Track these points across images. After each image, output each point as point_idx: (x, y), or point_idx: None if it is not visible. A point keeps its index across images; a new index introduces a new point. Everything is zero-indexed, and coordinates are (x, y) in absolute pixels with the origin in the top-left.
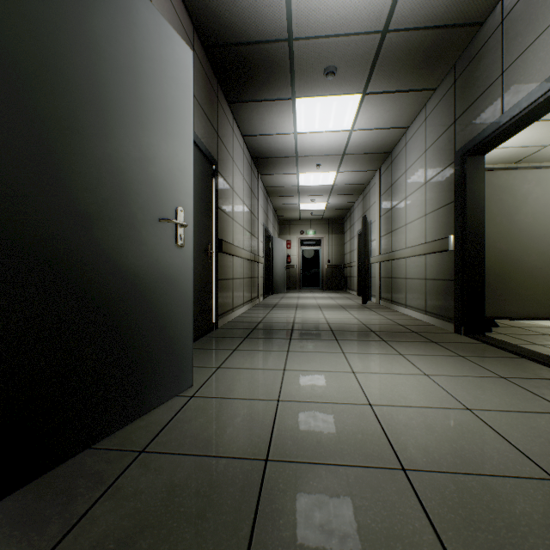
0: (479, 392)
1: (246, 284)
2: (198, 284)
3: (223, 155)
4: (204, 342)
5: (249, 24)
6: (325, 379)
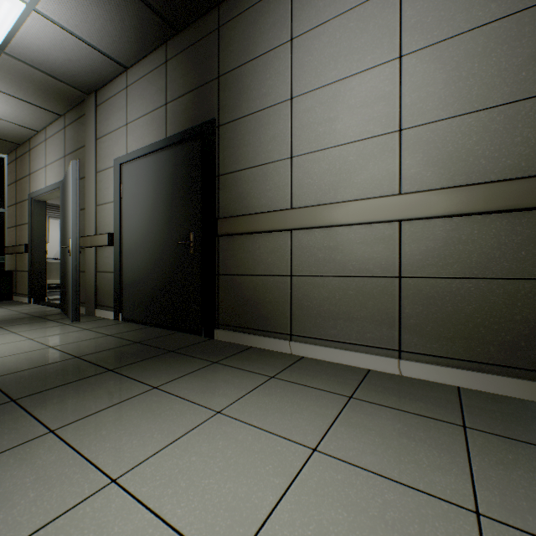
0: None
1: (443, 296)
2: (172, 276)
3: (239, 87)
4: (157, 330)
5: (115, 1)
6: None
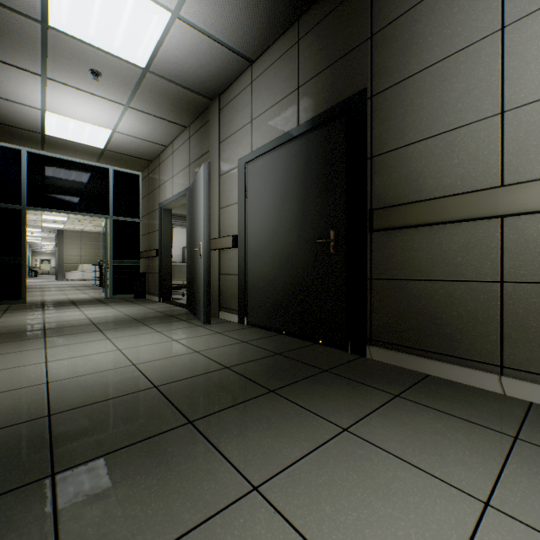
0: (16, 358)
1: None
2: (306, 280)
3: (403, 39)
4: (290, 340)
5: None
6: (141, 341)
